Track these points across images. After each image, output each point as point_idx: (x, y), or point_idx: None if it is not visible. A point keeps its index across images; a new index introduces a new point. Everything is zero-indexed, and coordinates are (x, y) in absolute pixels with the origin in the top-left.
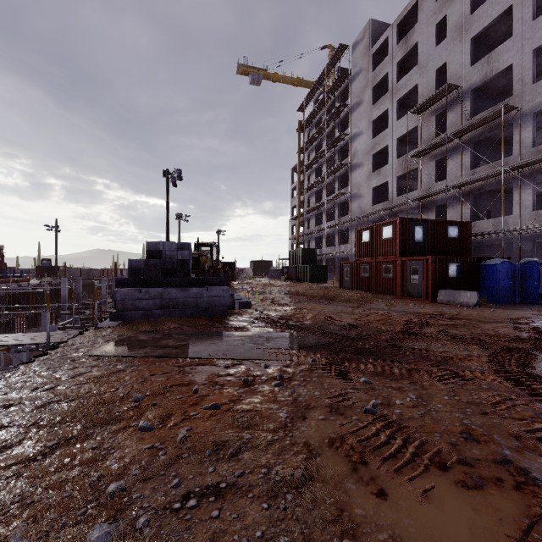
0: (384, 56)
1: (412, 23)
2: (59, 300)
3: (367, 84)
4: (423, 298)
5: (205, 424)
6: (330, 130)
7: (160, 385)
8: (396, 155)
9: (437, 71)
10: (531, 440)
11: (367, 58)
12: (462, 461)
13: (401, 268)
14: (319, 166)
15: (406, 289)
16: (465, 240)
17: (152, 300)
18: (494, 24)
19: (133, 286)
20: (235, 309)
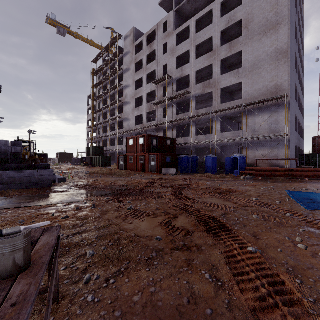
0: (141, 49)
1: (153, 38)
2: None
3: (133, 60)
4: (156, 172)
5: (64, 222)
6: (112, 79)
7: (32, 215)
8: (146, 101)
9: (163, 66)
10: (172, 207)
11: (132, 47)
12: (154, 214)
13: (147, 158)
14: (106, 98)
15: (149, 168)
16: (173, 146)
17: None
18: (184, 54)
19: None
20: (55, 183)
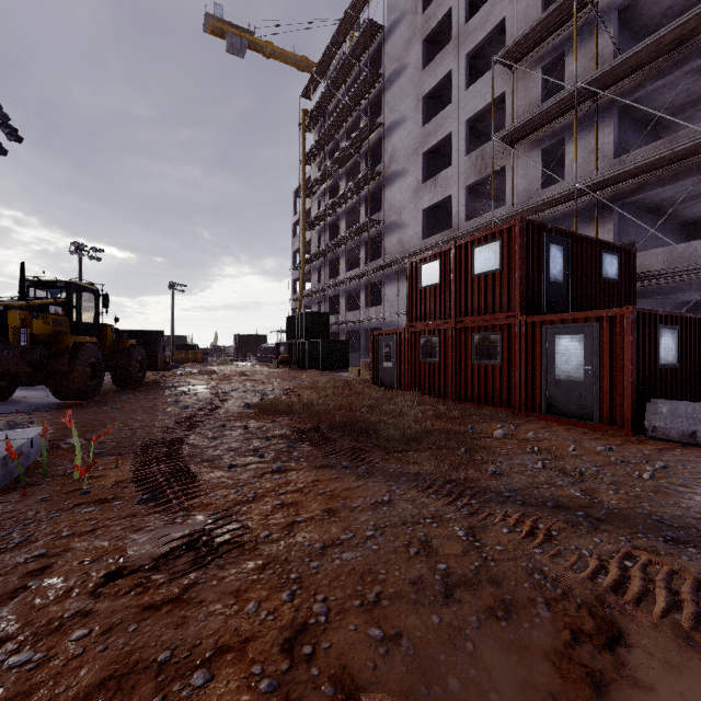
0: None
1: None
2: None
3: (414, 35)
4: (600, 421)
5: None
6: (353, 123)
7: None
8: (465, 149)
9: None
10: None
11: None
12: None
13: (528, 341)
14: (335, 183)
15: (541, 393)
16: (627, 285)
17: None
18: None
19: None
20: None
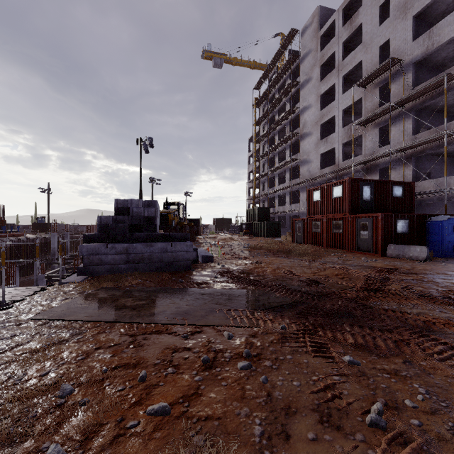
0: (330, 38)
1: (356, 7)
2: (23, 256)
3: (316, 63)
4: (373, 252)
5: (144, 450)
6: (282, 105)
7: (99, 369)
8: (342, 124)
9: (380, 48)
10: None
11: (315, 40)
12: None
13: (351, 224)
14: (273, 136)
15: (355, 243)
16: (409, 198)
17: (118, 255)
18: (434, 3)
19: (100, 241)
20: (198, 263)
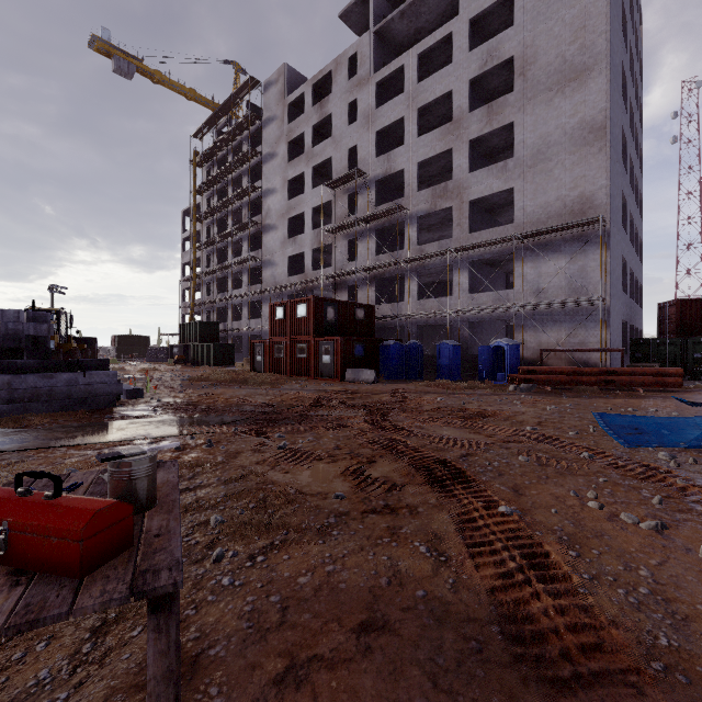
0: (300, 110)
1: (327, 88)
2: None
3: (282, 136)
4: (334, 378)
5: None
6: (238, 176)
7: (91, 460)
8: (312, 225)
9: (349, 151)
10: (366, 444)
11: (281, 107)
12: (330, 456)
13: (315, 348)
14: (223, 217)
15: (319, 369)
16: (370, 322)
17: None
18: (393, 126)
19: None
20: (120, 399)
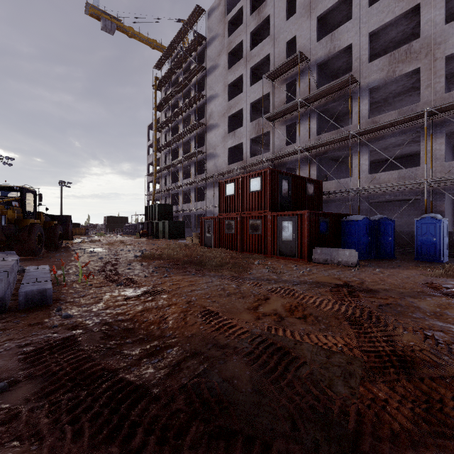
0: (237, 28)
1: (262, 1)
2: None
3: (223, 49)
4: (298, 257)
5: None
6: (187, 91)
7: None
8: (250, 118)
9: (287, 44)
10: None
11: (222, 25)
12: None
13: (272, 223)
14: (176, 125)
15: (277, 247)
16: (318, 197)
17: None
18: (333, 10)
19: None
20: (4, 311)
